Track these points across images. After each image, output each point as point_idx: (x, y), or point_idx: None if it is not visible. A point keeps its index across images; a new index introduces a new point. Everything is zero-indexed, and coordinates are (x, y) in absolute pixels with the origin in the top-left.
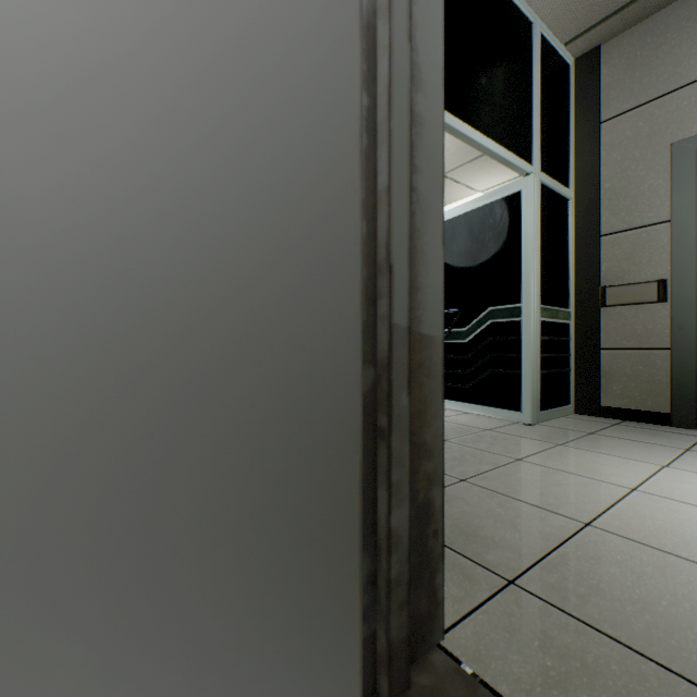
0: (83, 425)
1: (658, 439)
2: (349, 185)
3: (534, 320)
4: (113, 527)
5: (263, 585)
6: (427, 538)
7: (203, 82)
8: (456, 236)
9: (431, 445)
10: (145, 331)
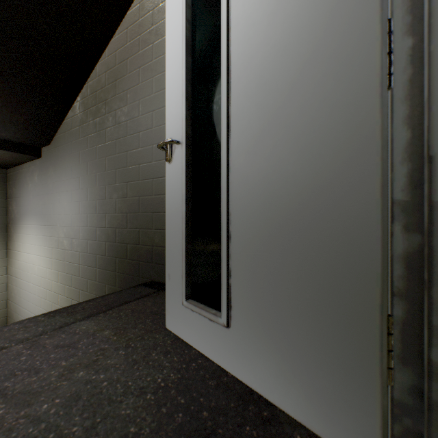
0: (260, 245)
1: None
2: (370, 120)
3: None
4: (267, 282)
5: (318, 333)
6: None
7: (293, 110)
8: None
9: None
10: (275, 214)
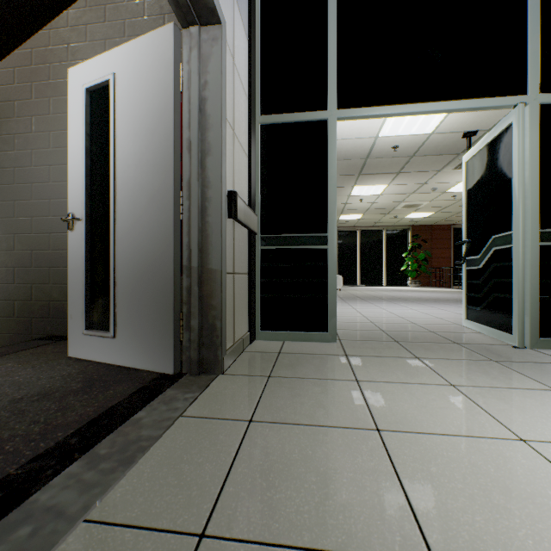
0: (132, 287)
1: None
2: (171, 233)
3: (522, 246)
4: (135, 306)
5: (155, 325)
6: (214, 336)
7: (146, 219)
8: (474, 173)
9: (216, 306)
10: (139, 270)
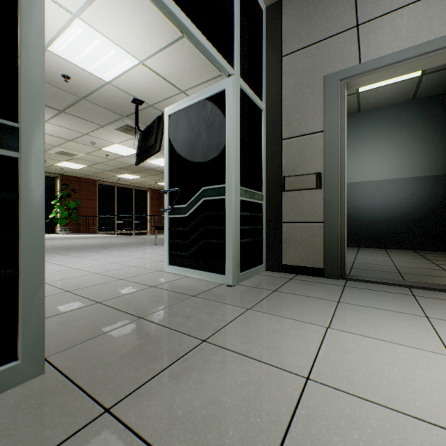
0: None
1: (319, 292)
2: None
3: (234, 198)
4: None
5: None
6: None
7: None
8: (180, 127)
9: None
10: None
